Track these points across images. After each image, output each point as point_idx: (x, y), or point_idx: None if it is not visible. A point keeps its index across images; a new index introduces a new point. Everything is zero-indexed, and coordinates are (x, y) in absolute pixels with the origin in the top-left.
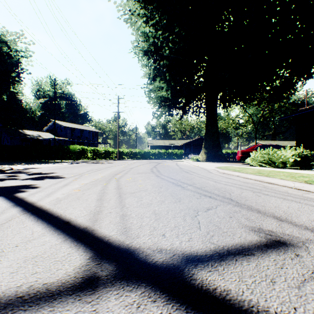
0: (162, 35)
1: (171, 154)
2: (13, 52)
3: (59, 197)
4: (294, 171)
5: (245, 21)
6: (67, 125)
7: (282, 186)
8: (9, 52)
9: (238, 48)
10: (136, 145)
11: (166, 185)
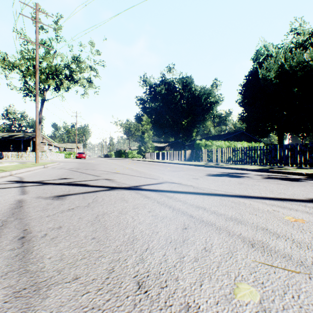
0: None
1: None
2: None
3: (249, 204)
4: None
5: None
6: None
7: None
8: None
9: None
10: None
11: None
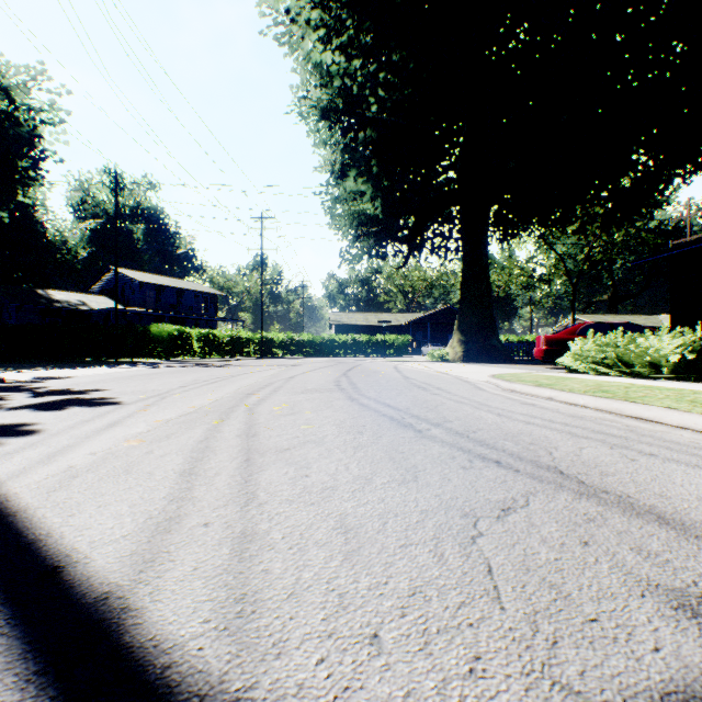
0: (363, 68)
1: (384, 346)
2: (23, 112)
3: (76, 466)
4: (685, 386)
5: (552, 41)
6: (148, 279)
7: (676, 427)
8: (12, 112)
9: (537, 102)
10: (302, 326)
11: (373, 424)
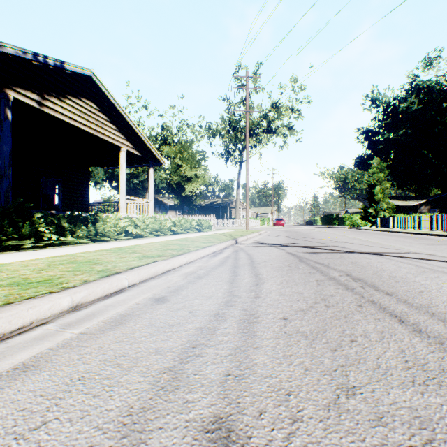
0: None
1: None
2: None
3: None
4: None
5: None
6: None
7: (179, 266)
8: None
9: None
10: None
11: (388, 282)
